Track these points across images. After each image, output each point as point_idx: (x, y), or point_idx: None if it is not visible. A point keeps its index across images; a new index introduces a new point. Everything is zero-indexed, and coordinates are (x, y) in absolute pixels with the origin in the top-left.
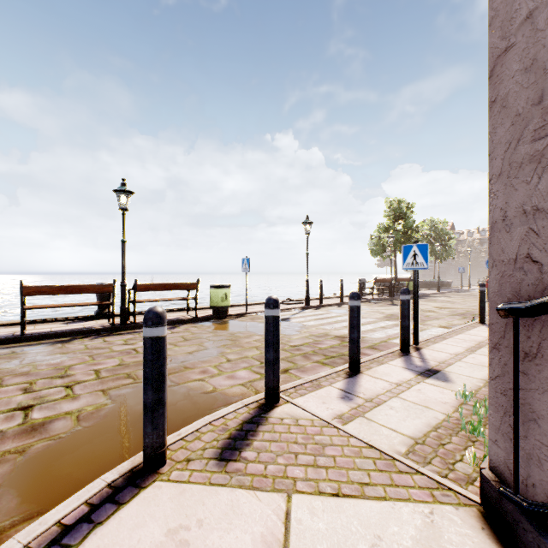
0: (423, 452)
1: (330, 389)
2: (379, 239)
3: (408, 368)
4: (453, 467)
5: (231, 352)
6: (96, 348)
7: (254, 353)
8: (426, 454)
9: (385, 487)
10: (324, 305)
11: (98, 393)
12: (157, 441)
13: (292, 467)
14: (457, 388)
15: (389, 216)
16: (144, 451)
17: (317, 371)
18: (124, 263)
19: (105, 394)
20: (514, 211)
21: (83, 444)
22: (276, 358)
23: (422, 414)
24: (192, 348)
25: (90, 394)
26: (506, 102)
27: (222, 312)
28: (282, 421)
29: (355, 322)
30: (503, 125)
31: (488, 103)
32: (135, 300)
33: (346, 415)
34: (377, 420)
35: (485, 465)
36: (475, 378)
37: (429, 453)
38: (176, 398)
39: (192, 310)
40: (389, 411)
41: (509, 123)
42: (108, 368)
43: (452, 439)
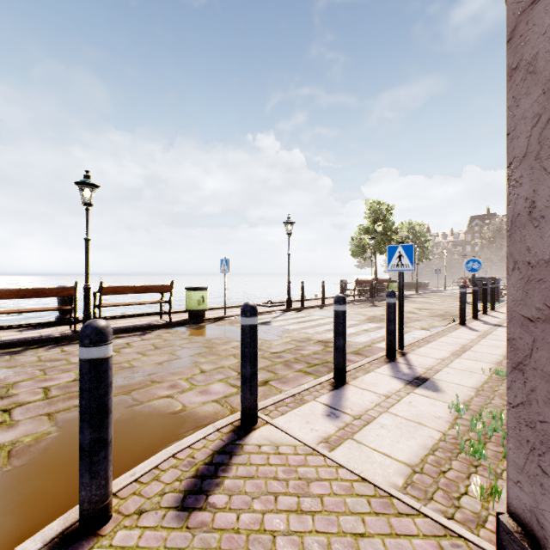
0: (423, 484)
1: (315, 404)
2: (360, 240)
3: (396, 376)
4: (459, 504)
5: (206, 361)
6: (50, 360)
7: (232, 362)
8: (427, 486)
9: (384, 538)
10: (305, 307)
11: (41, 418)
12: (97, 493)
13: (271, 514)
14: (449, 399)
15: (369, 217)
16: (79, 507)
17: (299, 381)
18: (88, 263)
19: (51, 419)
20: (546, 201)
21: (8, 492)
22: (254, 373)
23: (416, 433)
24: (162, 357)
25: (32, 419)
26: (534, 66)
27: (198, 316)
28: (259, 449)
29: (341, 328)
30: (529, 95)
31: (507, 71)
32: (101, 304)
33: (333, 438)
34: (368, 443)
35: (502, 508)
36: (465, 386)
37: (429, 485)
38: (137, 421)
39: (166, 314)
40: (380, 430)
41: (539, 92)
42: (60, 385)
43: (452, 465)
